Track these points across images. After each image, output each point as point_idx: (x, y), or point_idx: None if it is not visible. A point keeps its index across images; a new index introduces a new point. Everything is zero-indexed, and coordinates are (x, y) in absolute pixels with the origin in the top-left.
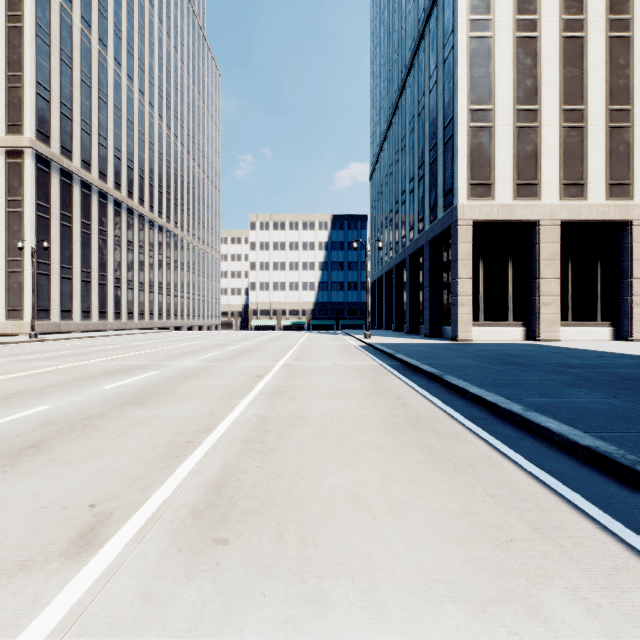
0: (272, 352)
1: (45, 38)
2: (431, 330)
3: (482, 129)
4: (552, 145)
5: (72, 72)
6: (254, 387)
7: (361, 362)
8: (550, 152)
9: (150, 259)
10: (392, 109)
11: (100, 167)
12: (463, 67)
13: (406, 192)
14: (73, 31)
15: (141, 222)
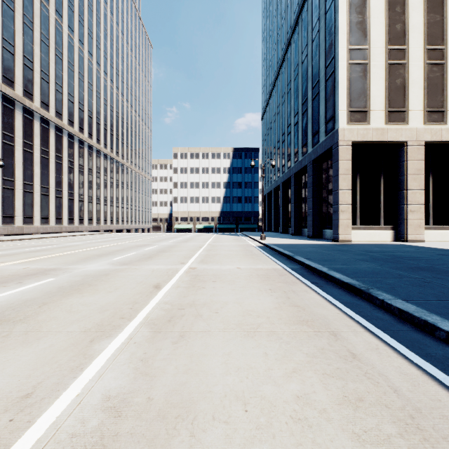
0: (182, 253)
1: (10, 4)
2: (313, 232)
3: (359, 65)
4: (417, 79)
5: (33, 33)
6: (142, 308)
7: (264, 265)
8: (416, 84)
9: (97, 179)
10: (279, 63)
11: (56, 108)
12: (343, 14)
13: (291, 125)
14: (34, 2)
15: (90, 151)
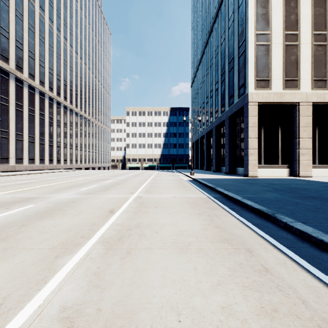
0: (131, 185)
1: (5, 2)
2: (229, 170)
3: (263, 46)
4: (307, 56)
5: (23, 23)
6: (99, 229)
7: (193, 194)
8: (305, 60)
9: (70, 130)
10: (204, 45)
11: (40, 78)
12: (252, 7)
13: (213, 90)
14: None
15: (65, 110)
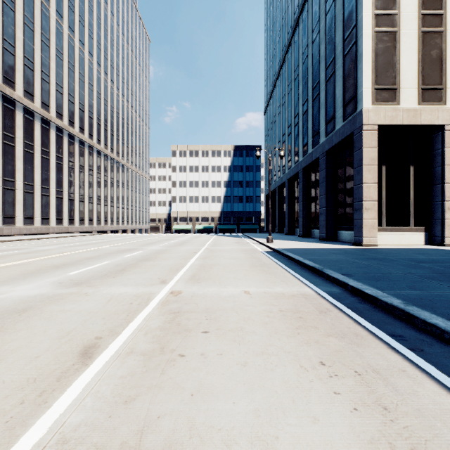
0: (169, 262)
1: None
2: (327, 234)
3: (387, 34)
4: None
5: (15, 15)
6: None
7: (284, 286)
8: None
9: (89, 176)
10: (285, 48)
11: (43, 98)
12: None
13: (299, 114)
14: None
15: (81, 146)
